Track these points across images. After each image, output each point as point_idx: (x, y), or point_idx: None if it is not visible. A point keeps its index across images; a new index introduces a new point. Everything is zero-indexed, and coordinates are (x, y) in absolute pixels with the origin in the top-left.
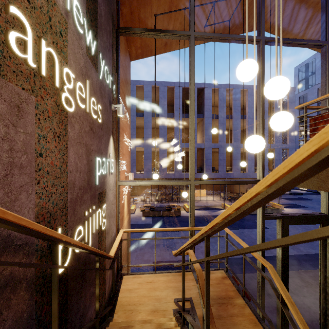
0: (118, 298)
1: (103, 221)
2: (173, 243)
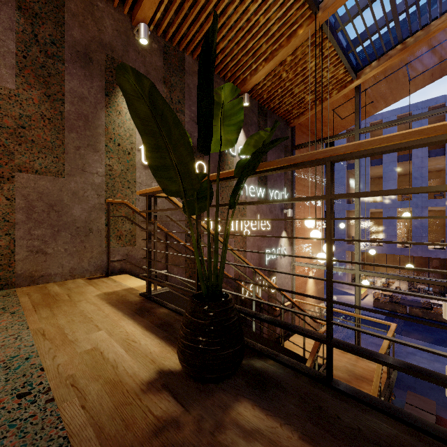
0: (285, 342)
1: None
2: (404, 352)
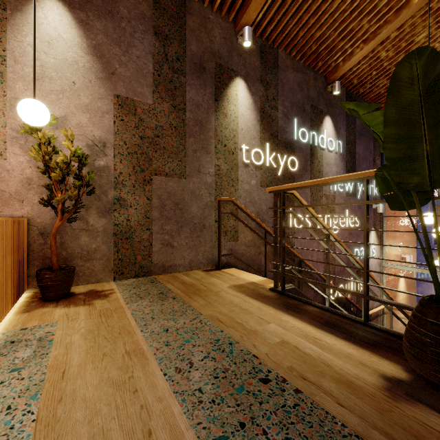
0: None
1: (361, 289)
2: None
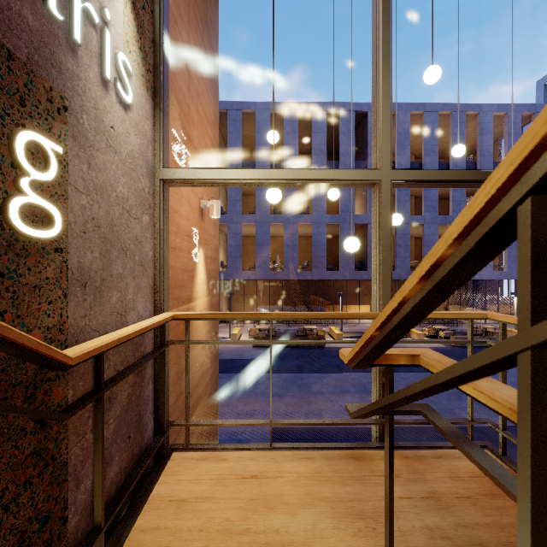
0: (129, 535)
1: (30, 200)
2: (312, 394)
